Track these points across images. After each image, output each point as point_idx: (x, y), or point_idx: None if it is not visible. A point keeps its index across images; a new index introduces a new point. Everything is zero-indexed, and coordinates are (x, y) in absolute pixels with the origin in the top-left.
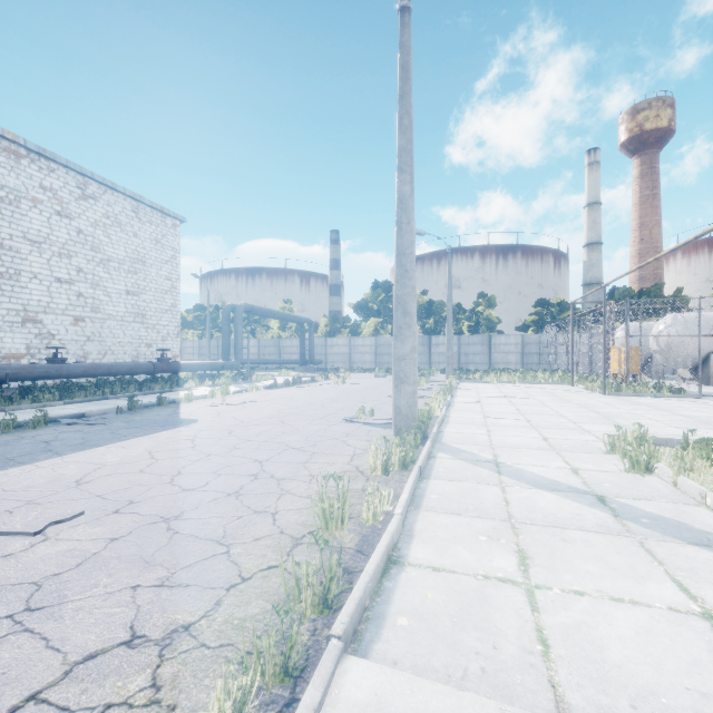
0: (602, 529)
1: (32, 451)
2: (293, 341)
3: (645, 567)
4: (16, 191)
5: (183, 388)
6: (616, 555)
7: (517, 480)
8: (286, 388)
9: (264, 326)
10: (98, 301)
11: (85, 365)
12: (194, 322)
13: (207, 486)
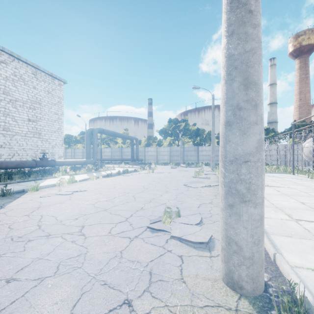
0: None
1: None
2: (128, 149)
3: None
4: None
5: (51, 176)
6: None
7: None
8: (117, 176)
9: (115, 142)
10: (8, 124)
11: None
12: (80, 140)
13: None
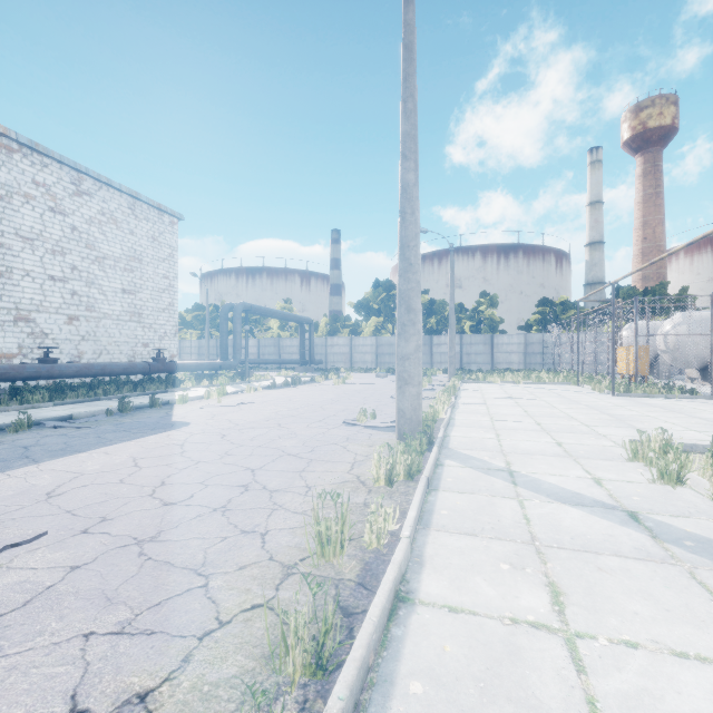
0: (641, 555)
1: (8, 458)
2: (293, 341)
3: (704, 607)
4: (7, 186)
5: (179, 388)
6: (665, 590)
7: (535, 492)
8: (285, 388)
9: (264, 326)
10: (93, 299)
11: (77, 365)
12: (193, 322)
13: (192, 499)
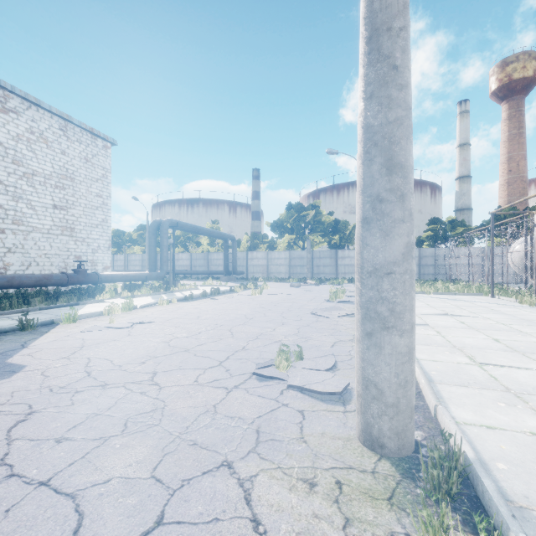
0: None
1: None
2: (219, 255)
3: None
4: None
5: (93, 300)
6: None
7: None
8: (202, 300)
9: (196, 243)
10: (21, 213)
11: None
12: (138, 239)
13: None
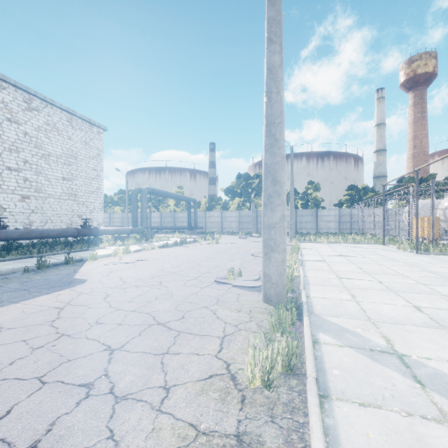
0: None
1: None
2: (184, 214)
3: None
4: None
5: (98, 247)
6: None
7: None
8: (175, 247)
9: (165, 204)
10: (40, 184)
11: (20, 231)
12: (118, 201)
13: (2, 421)
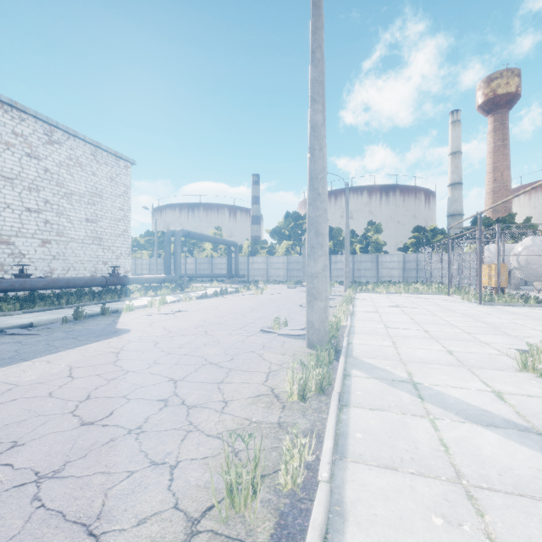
0: None
1: None
2: (222, 259)
3: None
4: None
5: (129, 298)
6: None
7: (444, 409)
8: (215, 298)
9: (200, 248)
10: (62, 227)
11: (46, 280)
12: (145, 244)
13: (110, 417)
